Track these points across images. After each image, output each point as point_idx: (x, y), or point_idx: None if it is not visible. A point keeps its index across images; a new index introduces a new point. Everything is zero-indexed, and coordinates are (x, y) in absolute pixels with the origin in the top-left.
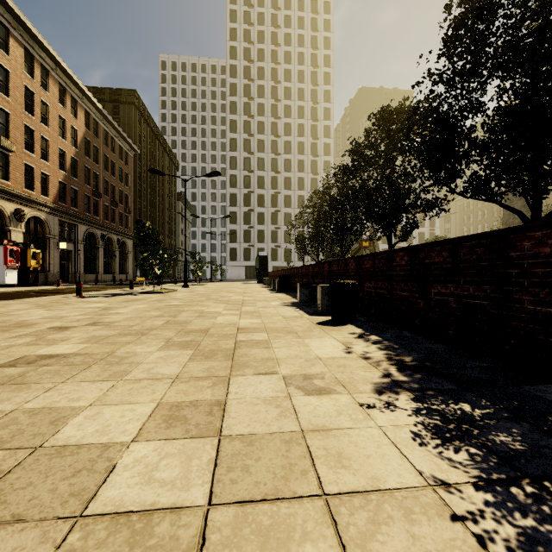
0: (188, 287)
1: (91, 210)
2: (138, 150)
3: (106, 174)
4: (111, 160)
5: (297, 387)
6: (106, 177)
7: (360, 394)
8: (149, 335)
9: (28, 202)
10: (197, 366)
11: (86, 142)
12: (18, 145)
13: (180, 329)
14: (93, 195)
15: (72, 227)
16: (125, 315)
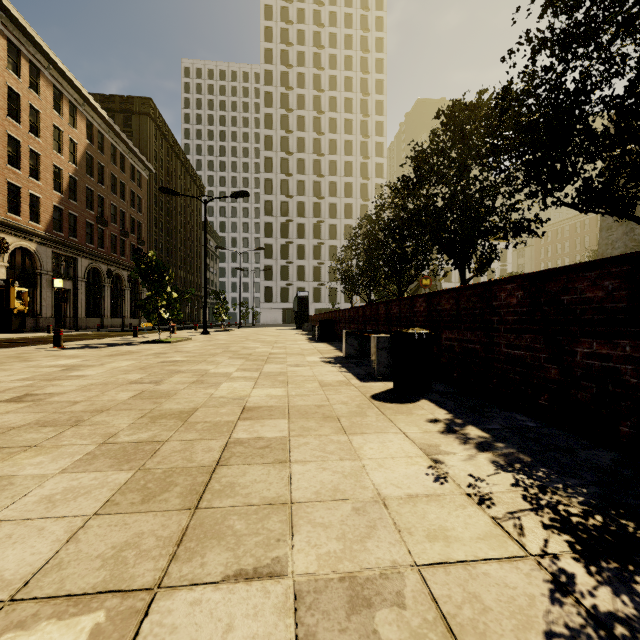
0: (208, 334)
1: (95, 241)
2: (154, 170)
3: (114, 198)
4: (120, 181)
5: None
6: (114, 201)
7: None
8: (85, 424)
9: (13, 229)
10: (103, 534)
11: (89, 159)
12: None
13: (147, 411)
14: (97, 222)
15: (70, 261)
16: (87, 379)
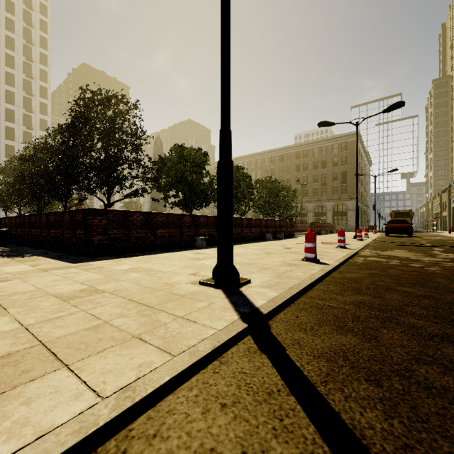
0: None
1: None
2: None
3: None
4: None
5: None
6: None
7: None
8: None
9: None
10: None
11: None
12: None
13: None
14: None
15: None
16: None
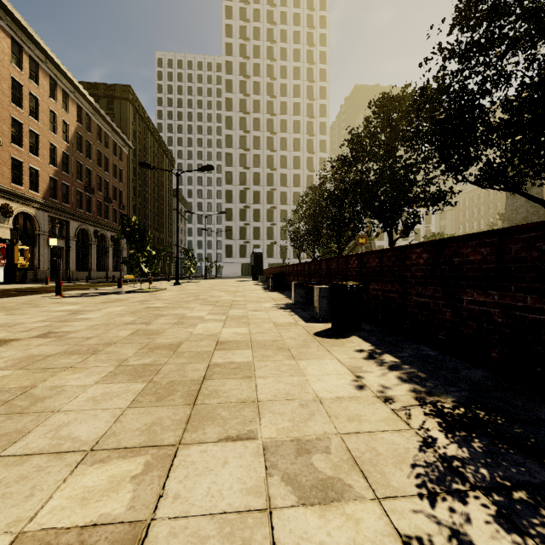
0: (180, 285)
1: (84, 206)
2: (132, 146)
3: (99, 170)
4: (105, 156)
5: (286, 478)
6: (99, 172)
7: (396, 501)
8: (102, 353)
9: (16, 197)
10: (136, 418)
11: (78, 137)
12: (5, 138)
13: (145, 344)
14: (85, 191)
15: (63, 223)
16: (91, 321)
